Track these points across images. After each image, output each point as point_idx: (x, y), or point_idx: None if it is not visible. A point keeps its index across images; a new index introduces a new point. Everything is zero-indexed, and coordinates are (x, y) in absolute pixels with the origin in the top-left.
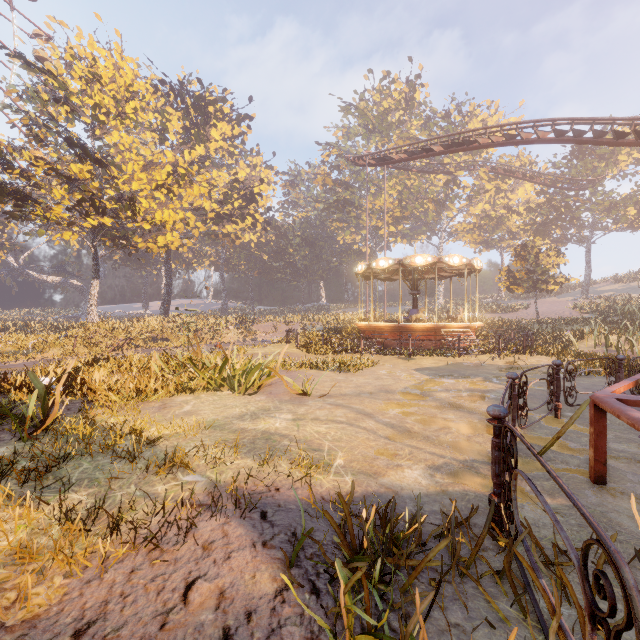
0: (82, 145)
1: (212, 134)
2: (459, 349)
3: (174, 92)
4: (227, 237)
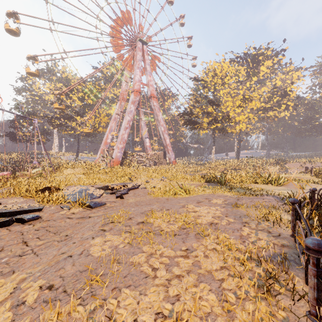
0: (212, 101)
1: (261, 69)
2: None
3: (242, 59)
4: (269, 117)
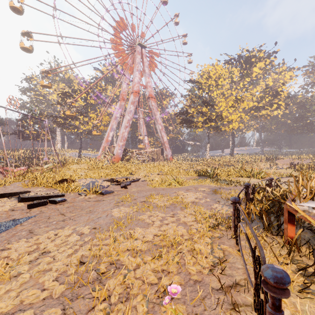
0: (206, 102)
1: (253, 70)
2: None
3: (235, 61)
4: (262, 116)
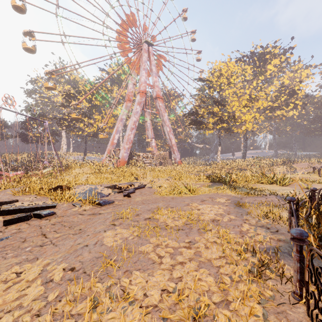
0: (218, 102)
1: (268, 68)
2: None
3: (248, 58)
4: (277, 117)
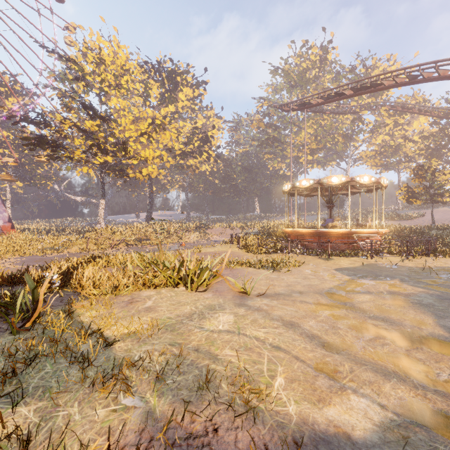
0: (92, 107)
1: (179, 96)
2: (371, 252)
3: (154, 69)
4: (190, 168)
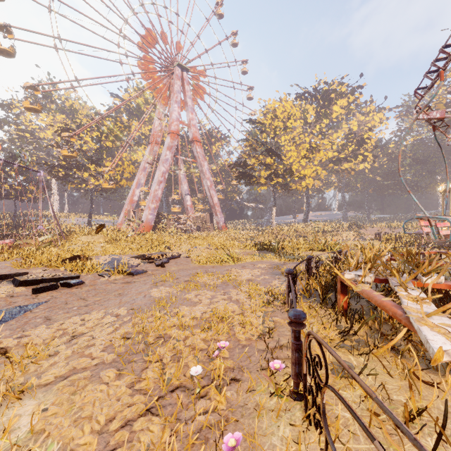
0: (271, 151)
1: (333, 109)
2: None
3: (310, 95)
4: (345, 170)
